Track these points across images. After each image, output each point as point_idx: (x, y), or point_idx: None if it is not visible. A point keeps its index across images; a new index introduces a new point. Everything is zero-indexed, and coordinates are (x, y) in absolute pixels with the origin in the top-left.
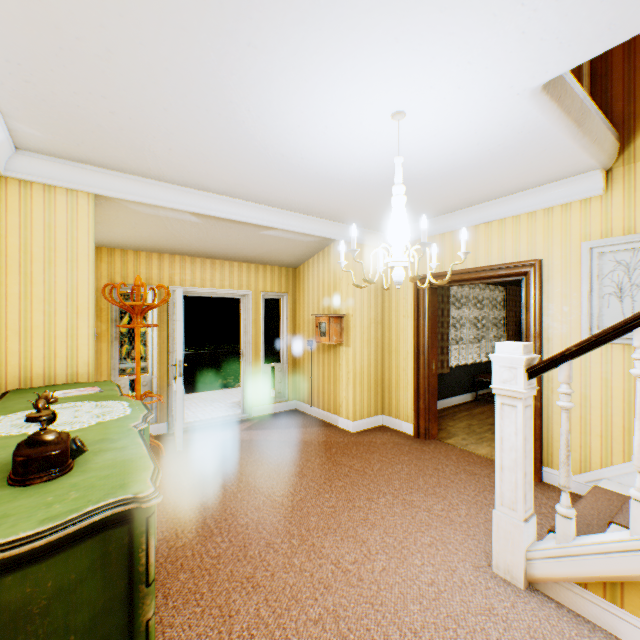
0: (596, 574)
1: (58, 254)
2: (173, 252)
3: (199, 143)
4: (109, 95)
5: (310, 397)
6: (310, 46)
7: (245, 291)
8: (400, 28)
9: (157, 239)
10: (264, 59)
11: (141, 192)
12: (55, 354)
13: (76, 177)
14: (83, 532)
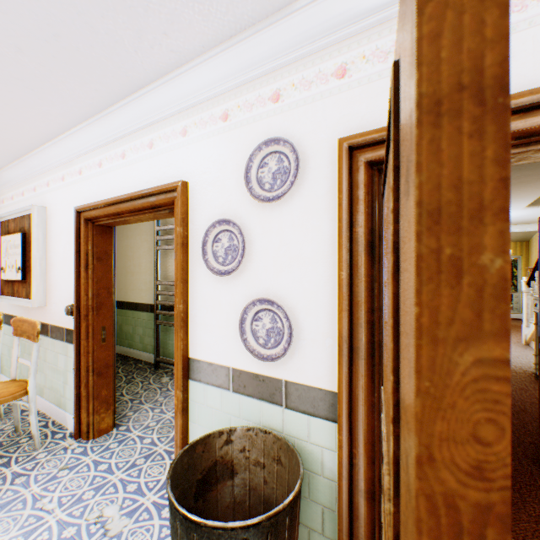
0: (530, 334)
1: None
2: None
3: None
4: None
5: None
6: None
7: None
8: None
9: None
10: None
11: None
12: None
13: None
14: None
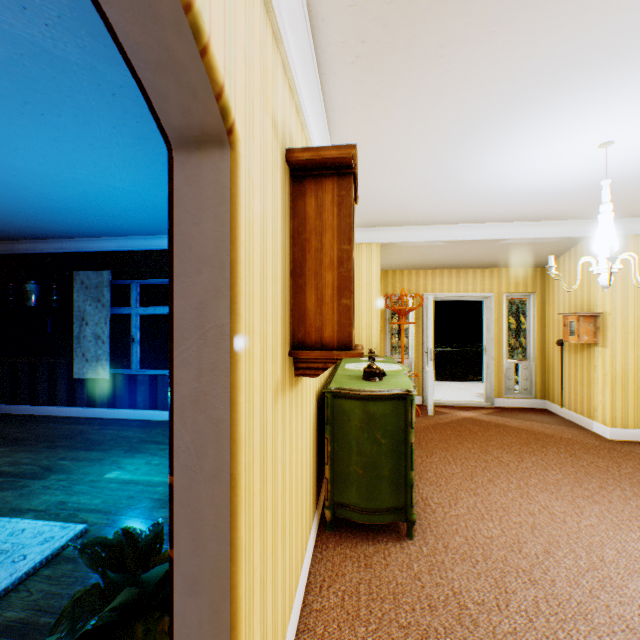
0: None
1: (362, 282)
2: (425, 268)
3: (440, 202)
4: (390, 198)
5: (559, 398)
6: (505, 144)
7: (486, 294)
8: (572, 115)
9: (414, 261)
10: (475, 159)
11: (405, 236)
12: (361, 338)
13: (370, 236)
14: (389, 397)
